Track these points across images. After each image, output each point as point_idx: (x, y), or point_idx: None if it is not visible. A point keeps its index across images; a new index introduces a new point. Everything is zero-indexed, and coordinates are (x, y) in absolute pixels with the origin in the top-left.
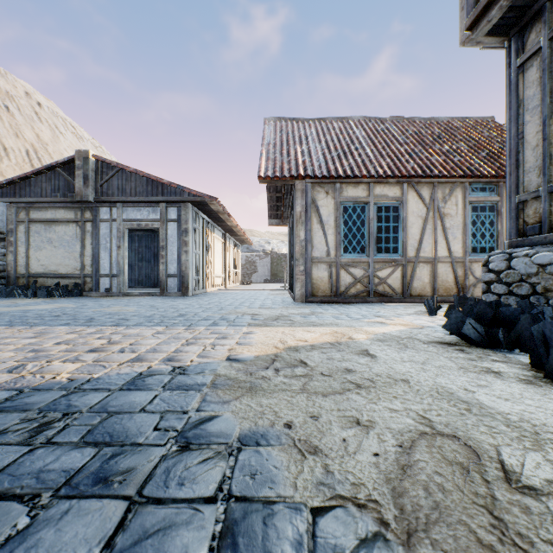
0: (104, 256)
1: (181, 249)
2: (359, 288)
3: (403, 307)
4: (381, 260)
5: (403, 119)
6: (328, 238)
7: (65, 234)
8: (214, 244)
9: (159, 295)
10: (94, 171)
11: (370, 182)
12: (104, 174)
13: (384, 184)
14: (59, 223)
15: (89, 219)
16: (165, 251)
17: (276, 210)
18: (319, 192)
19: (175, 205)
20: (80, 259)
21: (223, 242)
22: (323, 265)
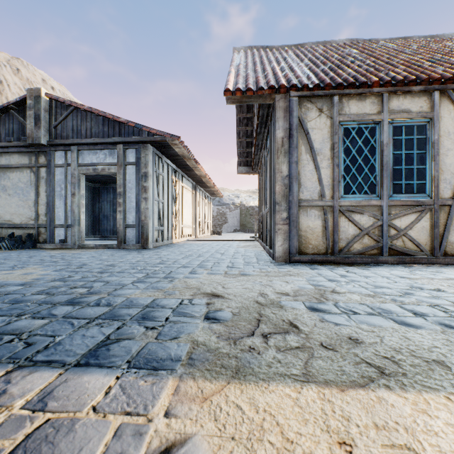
0: (59, 204)
1: (139, 195)
2: (366, 242)
3: (453, 274)
4: (400, 203)
5: (398, 39)
6: (322, 172)
7: (19, 181)
8: (182, 194)
9: (116, 247)
10: (48, 112)
11: (383, 92)
12: (58, 115)
13: (403, 94)
14: (13, 169)
15: (43, 165)
16: (122, 199)
17: (246, 157)
18: (308, 109)
19: (134, 146)
20: (35, 208)
21: (193, 193)
22: (315, 211)
